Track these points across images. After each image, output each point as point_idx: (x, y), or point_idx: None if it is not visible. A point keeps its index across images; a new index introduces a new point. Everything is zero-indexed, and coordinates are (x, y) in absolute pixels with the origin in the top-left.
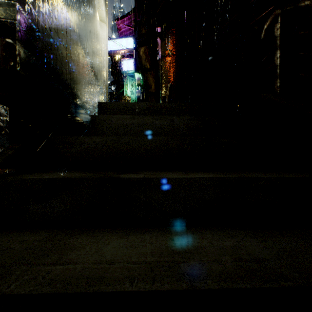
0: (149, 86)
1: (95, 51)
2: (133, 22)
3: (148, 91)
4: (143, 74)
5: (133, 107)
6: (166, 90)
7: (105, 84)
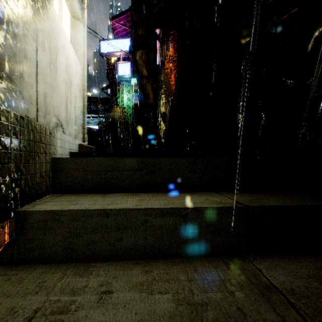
0: (147, 96)
1: (44, 70)
2: (129, 22)
3: (146, 102)
4: (140, 82)
5: (114, 166)
6: (166, 102)
7: (79, 109)
